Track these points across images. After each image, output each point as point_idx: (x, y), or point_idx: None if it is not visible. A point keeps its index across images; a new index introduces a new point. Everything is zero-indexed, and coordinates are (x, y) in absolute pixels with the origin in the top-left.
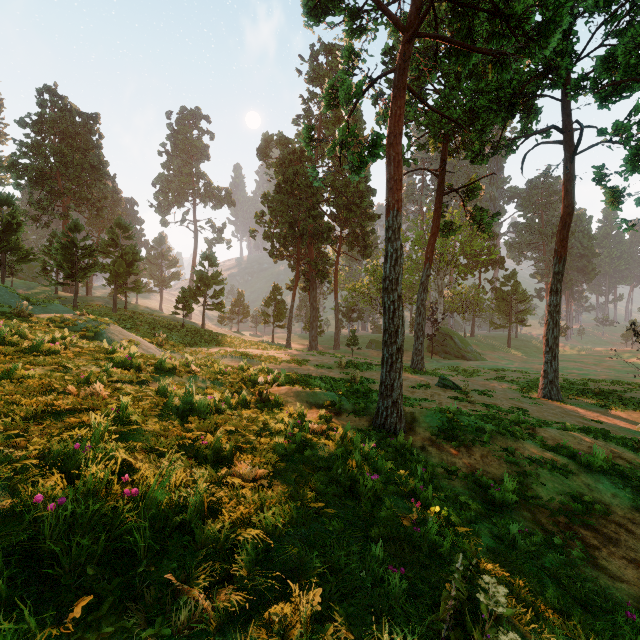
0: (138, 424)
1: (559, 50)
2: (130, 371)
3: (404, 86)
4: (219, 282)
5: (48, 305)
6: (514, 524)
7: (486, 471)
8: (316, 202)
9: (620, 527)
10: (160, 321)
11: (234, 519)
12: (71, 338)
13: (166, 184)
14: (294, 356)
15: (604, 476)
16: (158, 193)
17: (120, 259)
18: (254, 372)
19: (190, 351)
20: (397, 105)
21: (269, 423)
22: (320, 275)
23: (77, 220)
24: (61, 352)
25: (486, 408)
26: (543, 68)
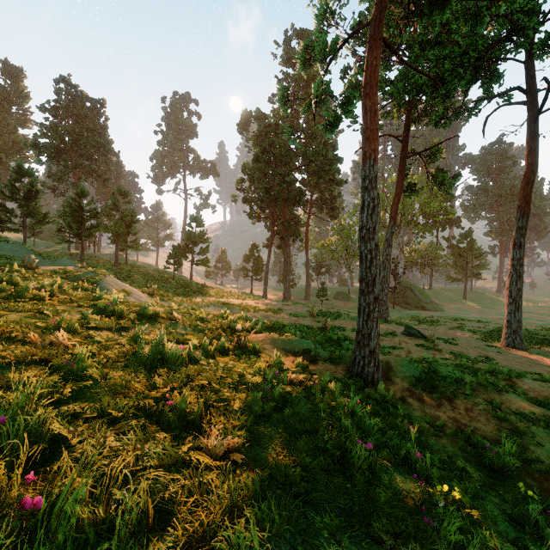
0: (96, 379)
1: (525, 12)
2: (111, 318)
3: (380, 37)
4: (205, 241)
5: (57, 259)
6: (535, 505)
7: (474, 427)
8: (289, 169)
9: None
10: (154, 274)
11: (190, 535)
12: (63, 286)
13: (161, 158)
14: (270, 305)
15: None
16: (154, 166)
17: (120, 221)
18: (233, 320)
19: (178, 300)
20: (373, 56)
21: (246, 375)
22: (293, 234)
23: (83, 187)
24: (46, 299)
25: (454, 356)
26: (507, 32)
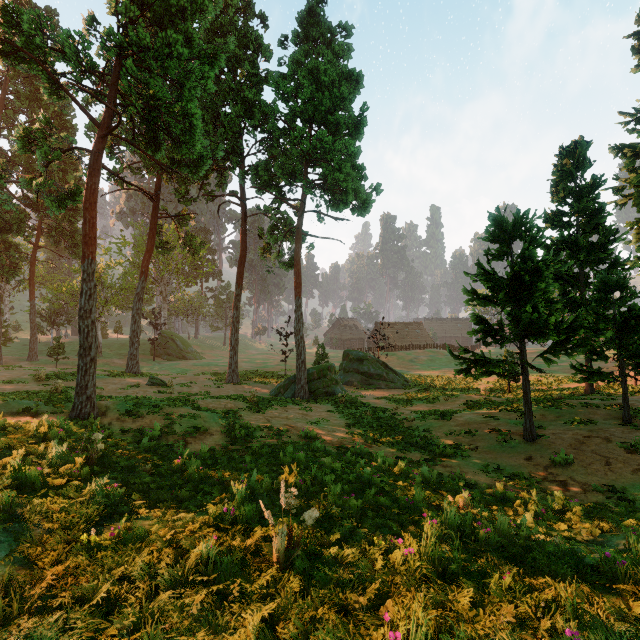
0: None
1: (234, 147)
2: None
3: (99, 168)
4: None
5: None
6: (145, 439)
7: (150, 426)
8: None
9: (210, 434)
10: None
11: None
12: None
13: None
14: None
15: (217, 415)
16: None
17: None
18: None
19: None
20: (93, 181)
21: None
22: (6, 272)
23: None
24: None
25: (179, 395)
26: (226, 152)
